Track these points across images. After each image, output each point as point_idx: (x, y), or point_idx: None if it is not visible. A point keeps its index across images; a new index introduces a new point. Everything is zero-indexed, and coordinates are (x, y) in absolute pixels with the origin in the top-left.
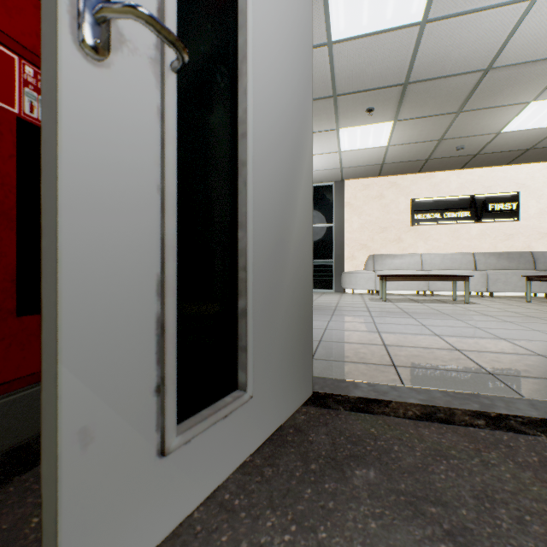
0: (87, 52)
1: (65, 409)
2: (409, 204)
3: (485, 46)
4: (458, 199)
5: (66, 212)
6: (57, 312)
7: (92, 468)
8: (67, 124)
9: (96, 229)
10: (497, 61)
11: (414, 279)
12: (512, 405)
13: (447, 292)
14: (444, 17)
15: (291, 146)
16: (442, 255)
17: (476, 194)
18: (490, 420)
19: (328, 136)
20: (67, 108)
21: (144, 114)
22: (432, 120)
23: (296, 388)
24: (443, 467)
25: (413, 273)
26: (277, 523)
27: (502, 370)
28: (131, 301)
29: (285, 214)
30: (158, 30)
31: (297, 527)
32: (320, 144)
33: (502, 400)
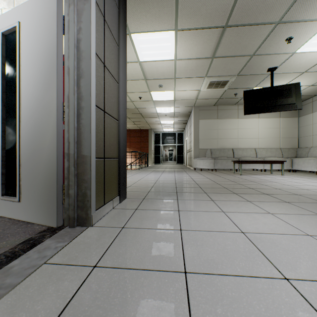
0: None
1: None
2: None
3: None
4: None
5: None
6: None
7: None
8: None
9: None
10: None
11: None
12: None
13: None
14: None
15: (40, 108)
16: None
17: None
18: None
19: None
20: None
21: None
22: None
23: (43, 215)
24: None
25: None
26: None
27: None
28: None
29: (37, 139)
30: None
31: None
32: None
33: None
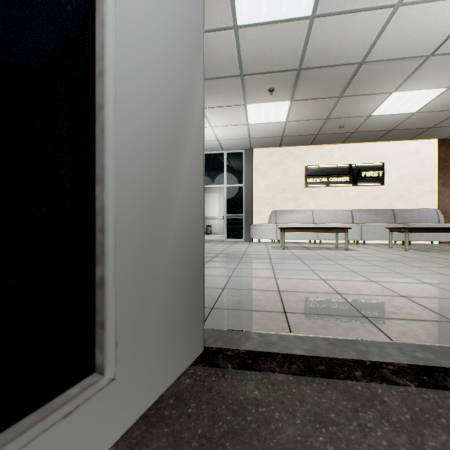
0: None
1: None
2: (303, 170)
3: (359, 43)
4: (340, 167)
5: None
6: None
7: None
8: None
9: None
10: (369, 57)
11: (306, 230)
12: (384, 351)
13: (332, 241)
14: (328, 14)
15: (176, 100)
16: (328, 211)
17: (353, 163)
18: (366, 369)
19: (238, 110)
20: None
21: None
22: (320, 102)
23: (182, 350)
24: (322, 439)
25: (306, 225)
26: None
27: (375, 313)
28: None
29: (168, 170)
30: None
31: None
32: (232, 117)
33: (376, 345)
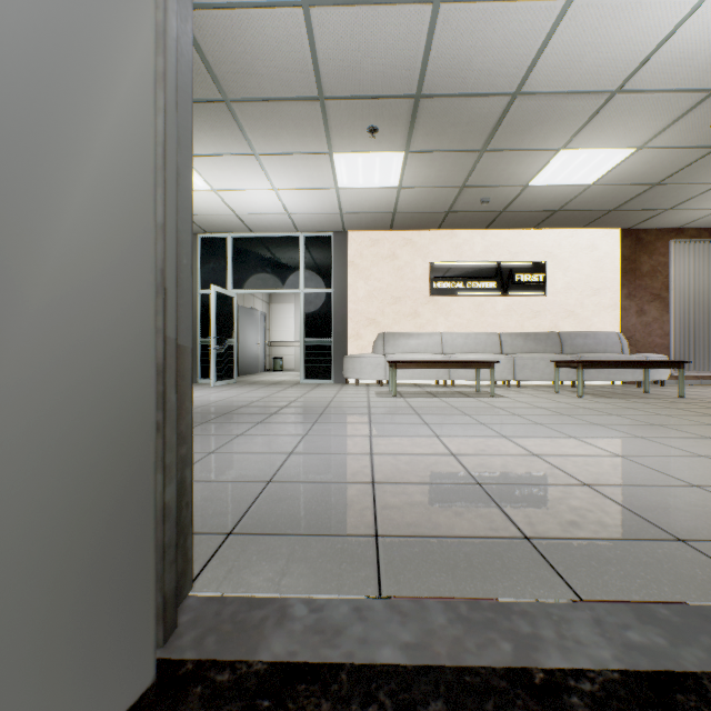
0: None
1: None
2: (428, 269)
3: (513, 58)
4: (483, 266)
5: None
6: None
7: None
8: None
9: None
10: (527, 85)
11: (431, 365)
12: (568, 632)
13: (471, 381)
14: None
15: (24, 5)
16: (465, 334)
17: (502, 261)
18: (535, 703)
19: (319, 162)
20: None
21: None
22: (452, 158)
23: None
24: None
25: (431, 357)
26: None
27: (543, 526)
28: None
29: None
30: None
31: None
32: (309, 174)
33: (551, 617)
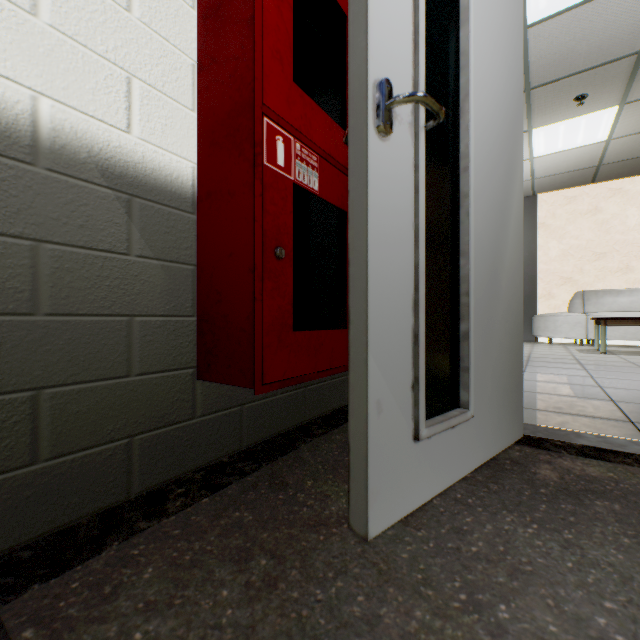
0: (381, 133)
1: (370, 384)
2: None
3: None
4: None
5: (371, 248)
6: (367, 316)
7: (381, 431)
8: (371, 187)
9: (383, 259)
10: None
11: None
12: None
13: None
14: None
15: (503, 170)
16: None
17: None
18: None
19: None
20: (371, 175)
21: (405, 169)
22: None
23: (507, 423)
24: None
25: None
26: (516, 520)
27: None
28: (399, 314)
29: (498, 241)
30: (430, 105)
31: (539, 526)
32: None
33: None
